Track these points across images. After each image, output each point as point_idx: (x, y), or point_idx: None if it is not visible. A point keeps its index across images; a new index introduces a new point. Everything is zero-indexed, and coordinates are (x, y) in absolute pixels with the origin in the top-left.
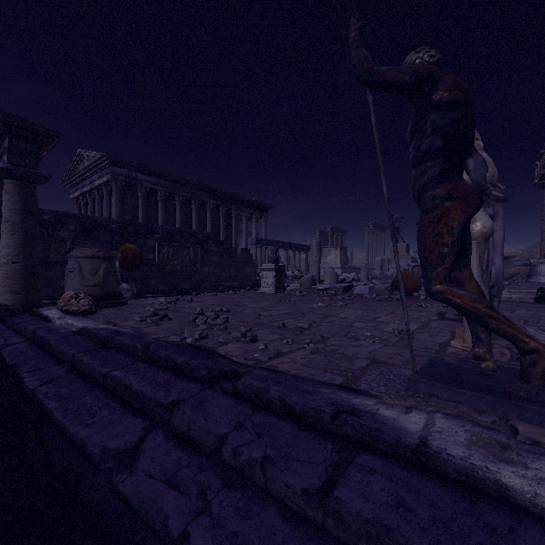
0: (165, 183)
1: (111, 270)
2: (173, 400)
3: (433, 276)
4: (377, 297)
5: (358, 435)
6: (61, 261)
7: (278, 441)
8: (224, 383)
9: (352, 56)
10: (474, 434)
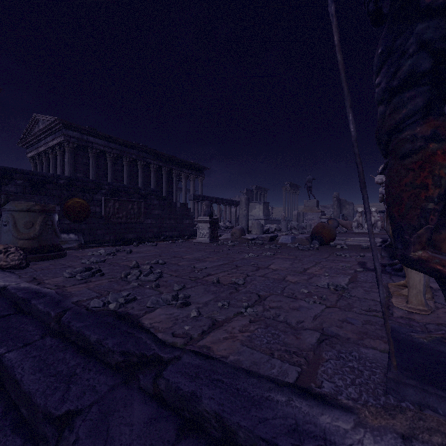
0: (114, 146)
1: (49, 223)
2: (67, 411)
3: (413, 239)
4: (300, 247)
5: None
6: None
7: None
8: (143, 375)
9: None
10: None
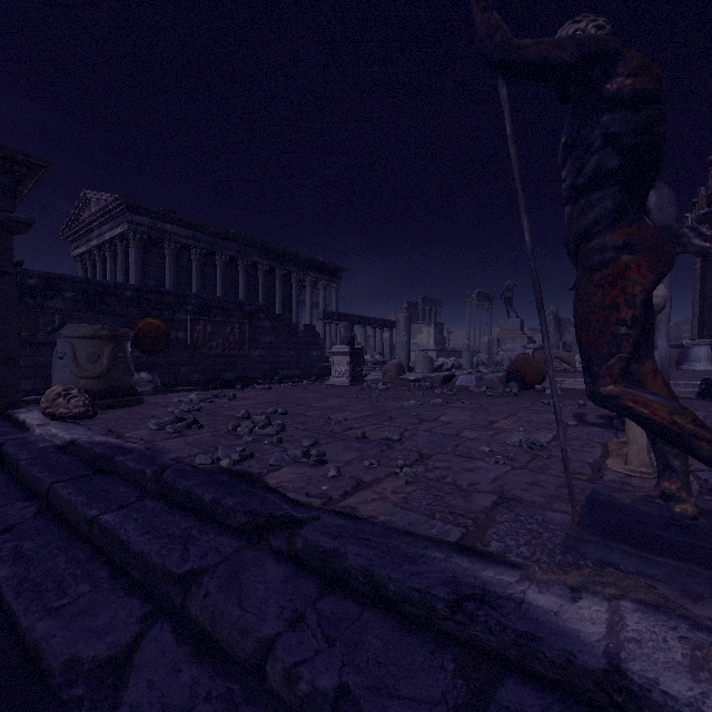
0: (202, 237)
1: (120, 355)
2: (191, 570)
3: (603, 371)
4: (488, 391)
5: (498, 644)
6: (54, 341)
7: (362, 653)
8: (274, 537)
9: (477, 24)
10: (697, 646)
